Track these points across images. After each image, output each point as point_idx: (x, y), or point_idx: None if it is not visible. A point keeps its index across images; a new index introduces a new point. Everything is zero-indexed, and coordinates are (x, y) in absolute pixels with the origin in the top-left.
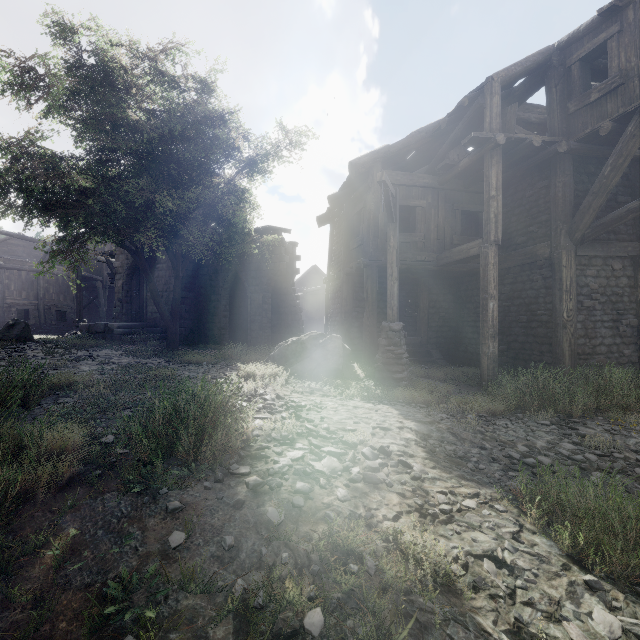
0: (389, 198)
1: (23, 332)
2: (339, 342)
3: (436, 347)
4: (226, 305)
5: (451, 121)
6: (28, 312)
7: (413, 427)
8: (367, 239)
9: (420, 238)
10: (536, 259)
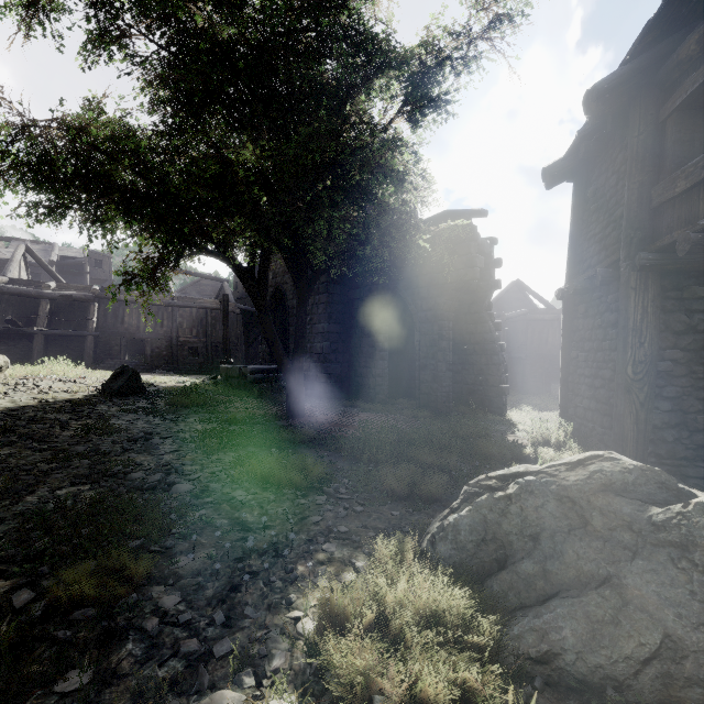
0: None
1: (129, 382)
2: None
3: None
4: (384, 342)
5: None
6: (198, 350)
7: None
8: None
9: None
10: None
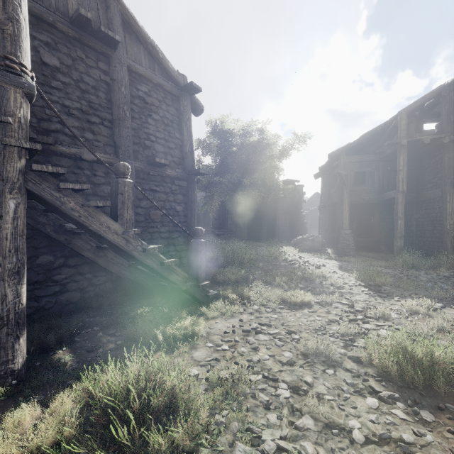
0: (342, 177)
1: None
2: (320, 238)
3: (384, 244)
4: (265, 220)
5: (383, 129)
6: None
7: (338, 264)
8: (337, 190)
9: (368, 187)
10: (435, 197)
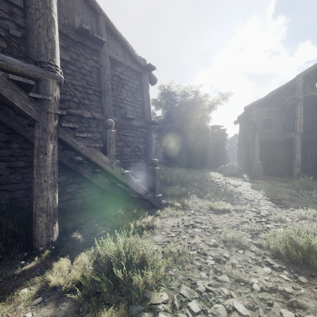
0: (254, 123)
1: None
2: (238, 167)
3: (286, 171)
4: (198, 154)
5: (285, 88)
6: None
7: (250, 184)
8: (251, 132)
9: (273, 130)
10: None
